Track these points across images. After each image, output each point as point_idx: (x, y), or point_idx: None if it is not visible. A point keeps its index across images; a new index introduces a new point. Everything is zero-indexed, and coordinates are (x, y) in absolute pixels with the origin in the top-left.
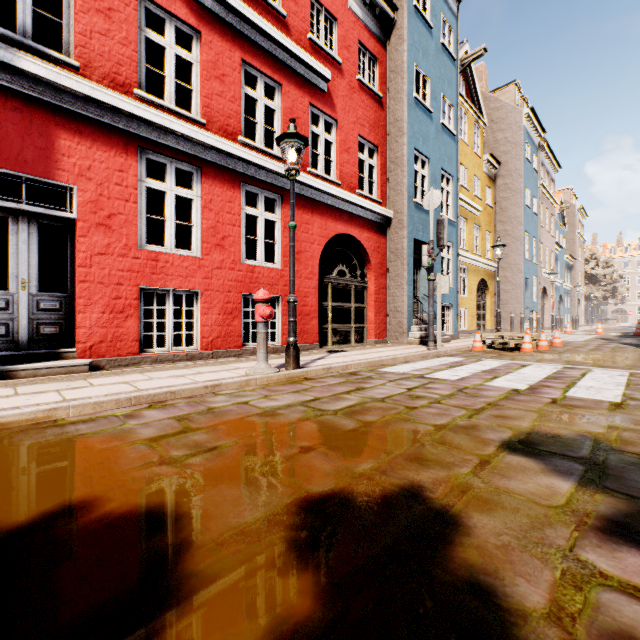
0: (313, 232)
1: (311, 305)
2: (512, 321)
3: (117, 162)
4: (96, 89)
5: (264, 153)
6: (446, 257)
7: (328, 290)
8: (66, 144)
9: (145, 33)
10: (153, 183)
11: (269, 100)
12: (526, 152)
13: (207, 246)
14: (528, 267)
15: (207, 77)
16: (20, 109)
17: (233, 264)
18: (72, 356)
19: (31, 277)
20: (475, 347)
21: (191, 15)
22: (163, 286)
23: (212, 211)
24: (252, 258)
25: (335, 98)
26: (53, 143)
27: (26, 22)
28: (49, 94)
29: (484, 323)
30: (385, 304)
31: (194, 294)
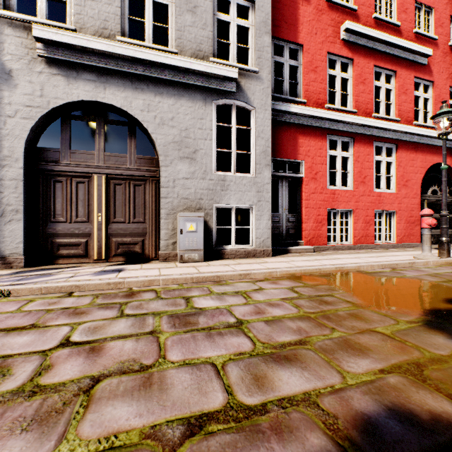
0: (416, 165)
1: (415, 216)
2: None
3: (318, 145)
4: (315, 111)
5: (386, 120)
6: None
7: (424, 205)
8: (300, 141)
9: (328, 72)
10: (331, 152)
11: (388, 84)
12: None
13: (356, 183)
14: None
15: (356, 84)
16: (286, 130)
17: (369, 192)
18: (302, 244)
19: (286, 206)
20: None
21: (349, 52)
22: (336, 208)
23: (358, 162)
24: (329, 184)
25: (431, 66)
26: (296, 142)
27: (286, 88)
28: (296, 119)
29: None
30: None
31: (348, 211)
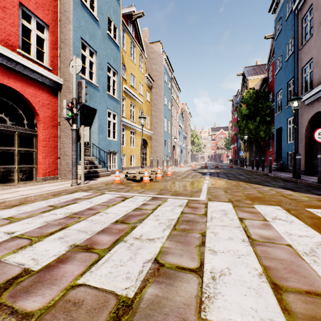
0: None
1: None
2: (151, 161)
3: None
4: None
5: None
6: (112, 121)
7: None
8: None
9: None
10: None
11: None
12: (165, 78)
13: None
14: (166, 135)
15: None
16: None
17: None
18: None
19: None
20: (115, 180)
21: None
22: None
23: None
24: None
25: None
26: None
27: None
28: None
29: (146, 162)
30: (57, 149)
31: None
